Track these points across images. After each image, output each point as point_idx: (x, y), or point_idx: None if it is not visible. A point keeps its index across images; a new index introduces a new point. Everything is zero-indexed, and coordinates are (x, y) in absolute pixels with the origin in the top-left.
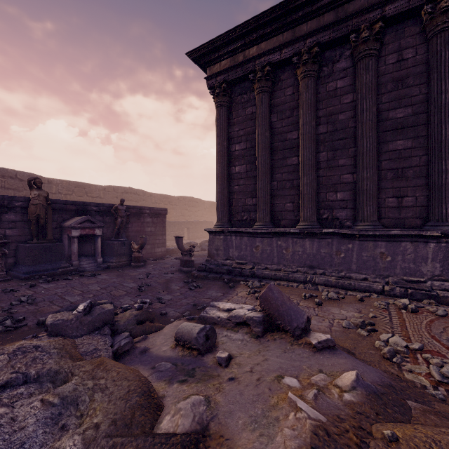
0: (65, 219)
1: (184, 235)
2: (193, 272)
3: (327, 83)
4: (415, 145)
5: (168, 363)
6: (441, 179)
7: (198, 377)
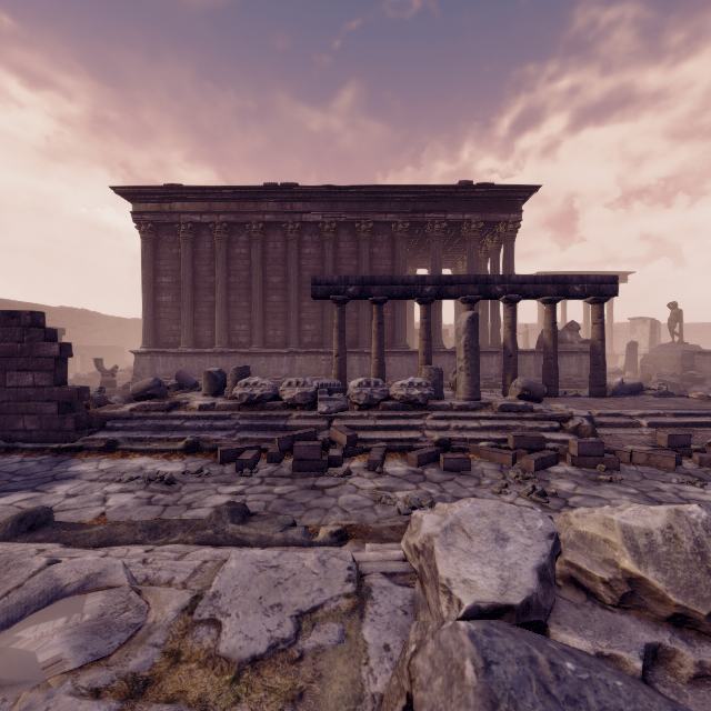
0: None
1: (76, 365)
2: (118, 390)
3: (236, 248)
4: (283, 300)
5: None
6: (291, 322)
7: None
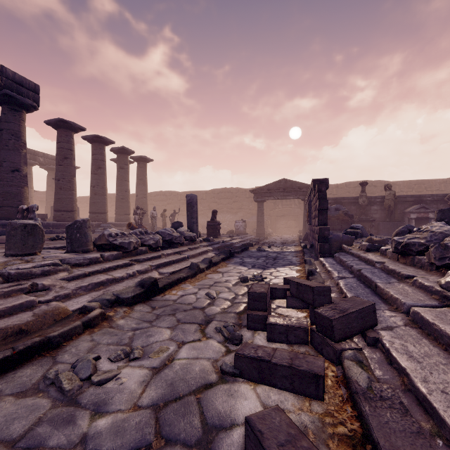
0: (405, 208)
1: None
2: None
3: None
4: None
5: None
6: None
7: None
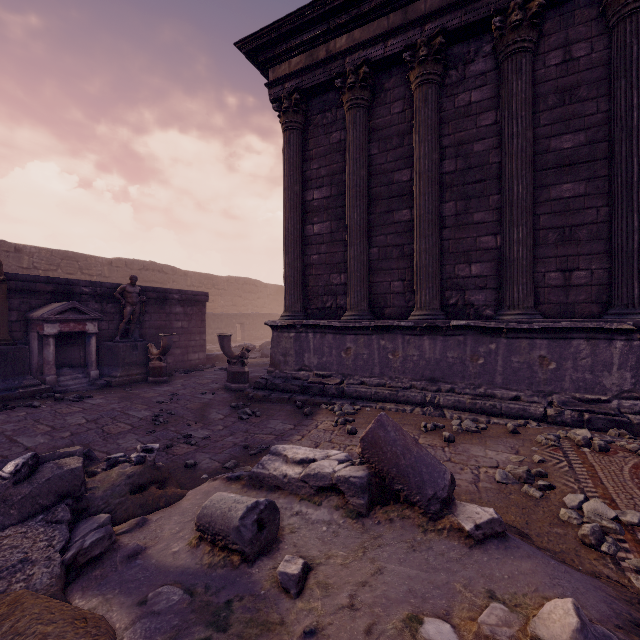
0: (34, 307)
1: (236, 334)
2: (247, 391)
3: (457, 94)
4: (590, 191)
5: (176, 590)
6: (632, 241)
7: (235, 629)
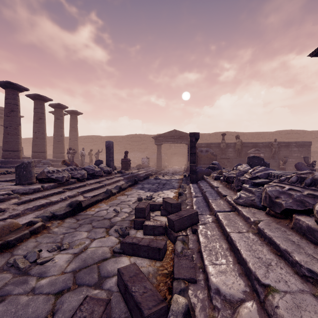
0: (248, 150)
1: None
2: None
3: None
4: None
5: None
6: None
7: None
